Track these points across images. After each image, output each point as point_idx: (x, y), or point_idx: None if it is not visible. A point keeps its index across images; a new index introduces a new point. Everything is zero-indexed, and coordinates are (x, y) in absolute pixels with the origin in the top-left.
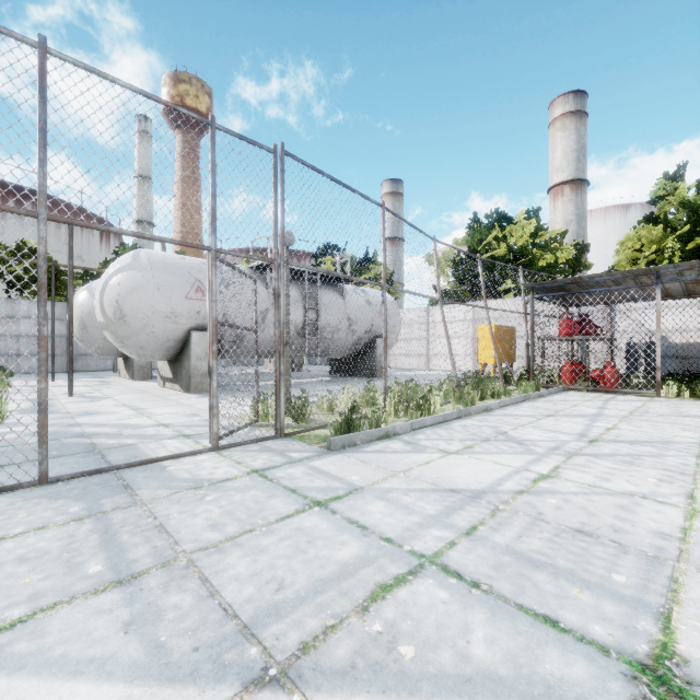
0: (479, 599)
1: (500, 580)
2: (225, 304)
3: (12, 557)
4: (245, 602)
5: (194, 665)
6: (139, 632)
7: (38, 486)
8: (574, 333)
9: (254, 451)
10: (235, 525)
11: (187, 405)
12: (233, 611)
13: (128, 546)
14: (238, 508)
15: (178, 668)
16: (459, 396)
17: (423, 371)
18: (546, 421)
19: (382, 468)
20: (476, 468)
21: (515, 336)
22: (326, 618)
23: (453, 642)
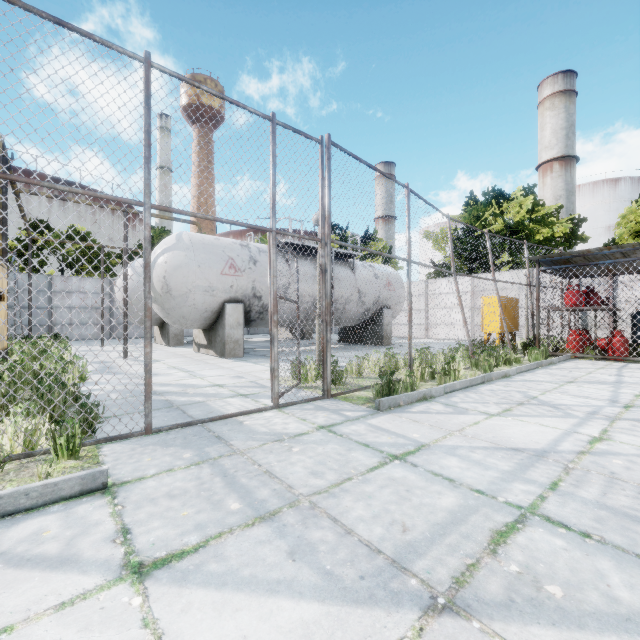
0: (597, 548)
1: (607, 532)
2: (254, 279)
3: (161, 493)
4: (381, 540)
5: (368, 591)
6: (304, 561)
7: (145, 435)
8: (581, 303)
9: (310, 409)
10: (333, 473)
11: (228, 368)
12: (375, 547)
13: (251, 488)
14: (326, 458)
15: (356, 593)
16: (476, 363)
17: (423, 339)
18: (569, 387)
19: (436, 427)
20: (525, 429)
21: (518, 306)
22: (462, 557)
23: (594, 585)
